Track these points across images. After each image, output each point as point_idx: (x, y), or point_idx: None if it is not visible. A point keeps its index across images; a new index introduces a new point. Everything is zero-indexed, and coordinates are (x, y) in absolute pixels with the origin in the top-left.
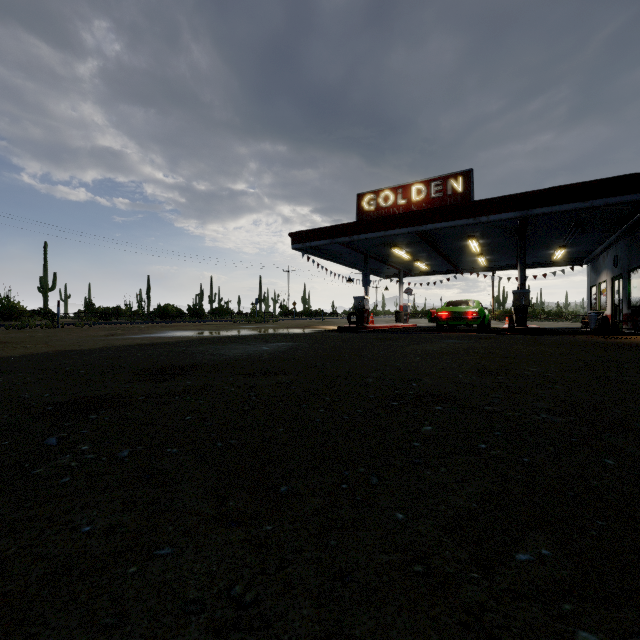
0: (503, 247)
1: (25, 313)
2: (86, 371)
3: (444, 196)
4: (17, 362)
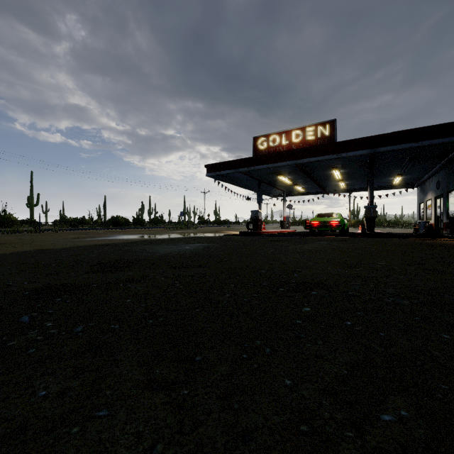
0: (357, 175)
1: (16, 222)
2: (56, 265)
3: (315, 138)
4: (7, 258)
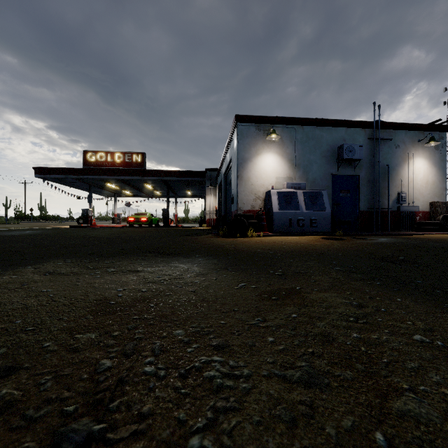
0: (164, 188)
1: None
2: None
3: (132, 162)
4: None
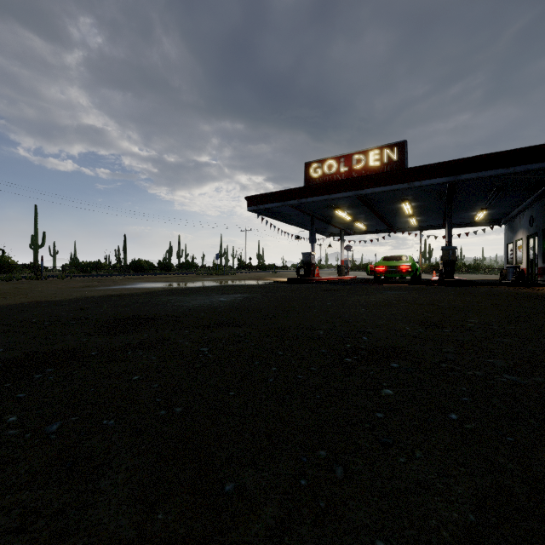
0: (432, 209)
1: (16, 267)
2: (51, 322)
3: (381, 164)
4: None
